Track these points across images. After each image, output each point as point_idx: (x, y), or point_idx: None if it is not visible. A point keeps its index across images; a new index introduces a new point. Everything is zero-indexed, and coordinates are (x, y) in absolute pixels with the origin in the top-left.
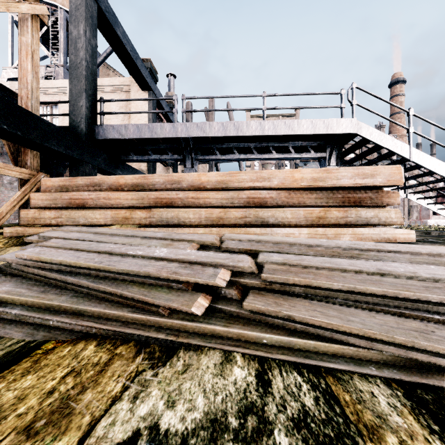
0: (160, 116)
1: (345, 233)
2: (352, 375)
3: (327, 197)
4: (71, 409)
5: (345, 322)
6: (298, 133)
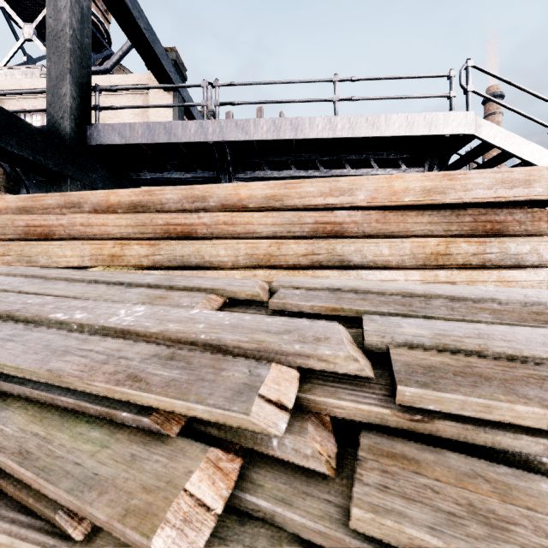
0: None
1: (485, 280)
2: None
3: (447, 221)
4: None
5: None
6: (387, 135)
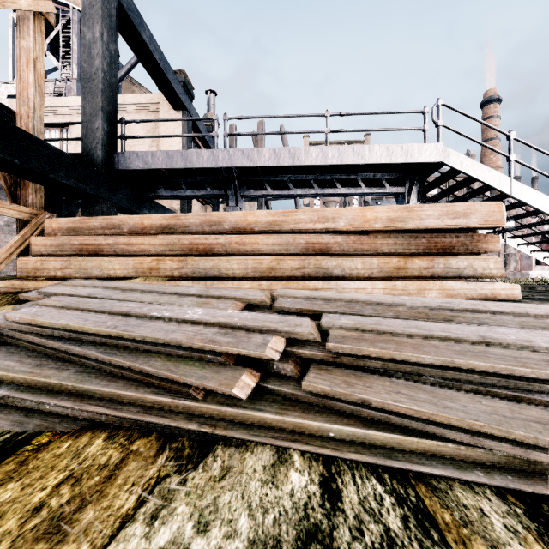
0: (197, 142)
1: (431, 289)
2: (451, 483)
3: (408, 243)
4: (63, 536)
5: (440, 410)
6: (370, 162)
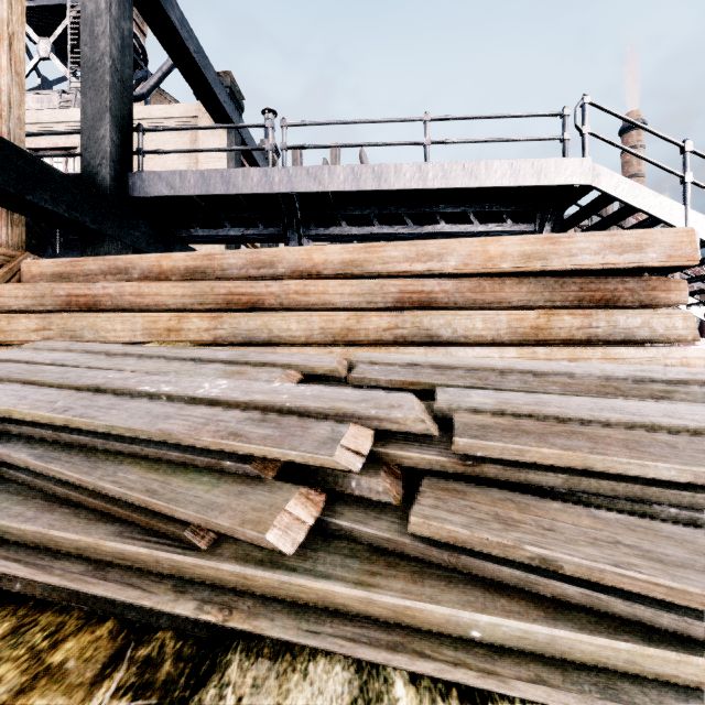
0: None
1: (589, 357)
2: None
3: (550, 291)
4: None
5: None
6: (487, 185)
